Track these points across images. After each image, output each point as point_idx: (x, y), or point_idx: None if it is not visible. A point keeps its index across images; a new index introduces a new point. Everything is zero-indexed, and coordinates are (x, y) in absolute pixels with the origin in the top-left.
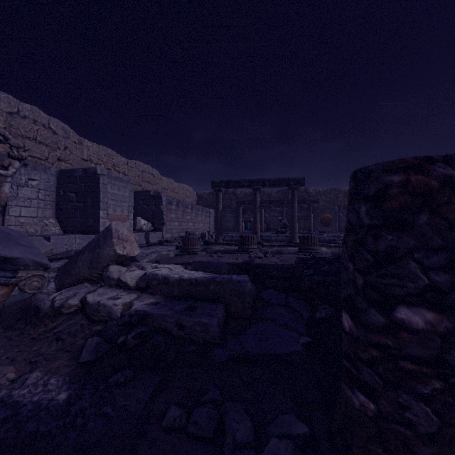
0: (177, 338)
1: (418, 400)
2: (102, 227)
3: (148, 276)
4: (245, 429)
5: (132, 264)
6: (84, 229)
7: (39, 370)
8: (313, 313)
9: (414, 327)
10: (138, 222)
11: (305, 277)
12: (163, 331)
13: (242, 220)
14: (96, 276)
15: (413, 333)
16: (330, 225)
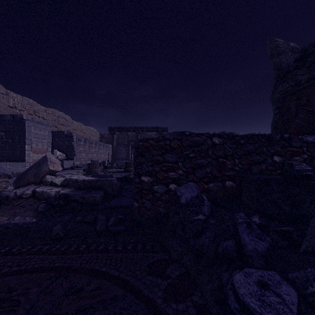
0: (81, 203)
1: (147, 200)
2: (27, 156)
3: (67, 179)
4: (103, 218)
5: (58, 175)
6: (13, 158)
7: (18, 216)
8: None
9: (145, 181)
10: (55, 153)
11: None
12: (75, 201)
13: (131, 152)
14: (38, 181)
15: (145, 183)
16: None
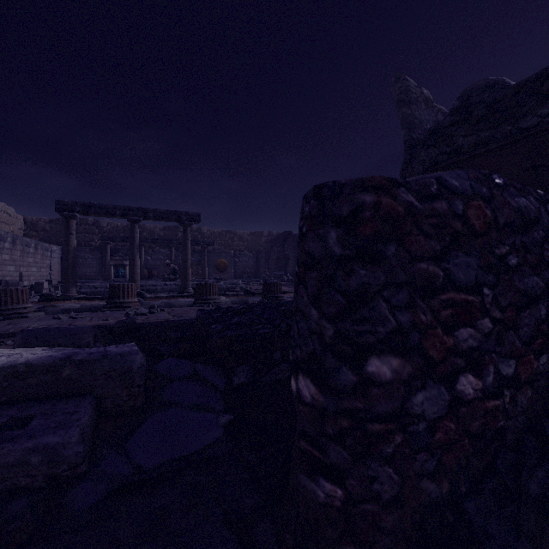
0: None
1: (383, 464)
2: None
3: None
4: None
5: None
6: None
7: None
8: (229, 379)
9: (383, 379)
10: None
11: (214, 334)
12: None
13: (110, 264)
14: None
15: (382, 386)
16: (226, 272)
